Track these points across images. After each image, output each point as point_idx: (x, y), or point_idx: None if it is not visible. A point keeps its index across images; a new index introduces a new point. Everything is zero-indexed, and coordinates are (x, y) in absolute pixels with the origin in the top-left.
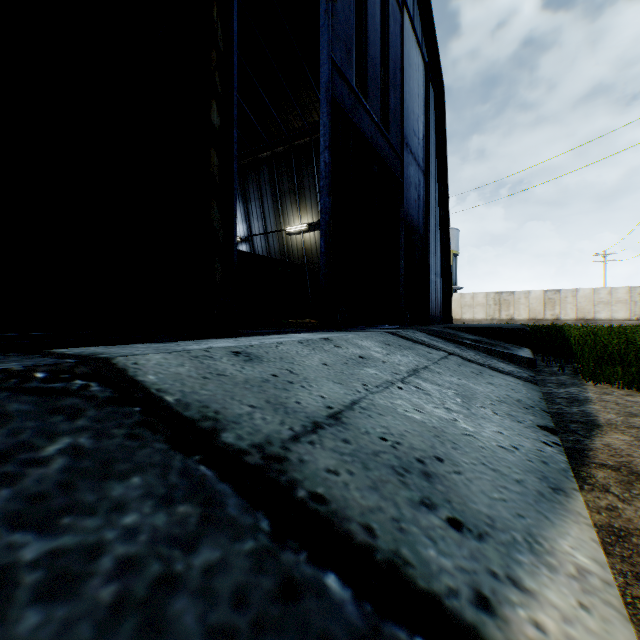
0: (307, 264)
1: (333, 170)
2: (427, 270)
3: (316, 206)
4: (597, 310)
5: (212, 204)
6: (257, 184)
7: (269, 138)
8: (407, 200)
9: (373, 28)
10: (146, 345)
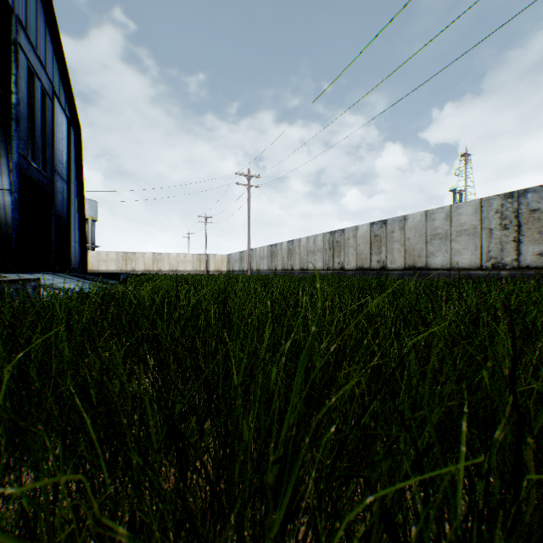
0: None
1: (19, 200)
2: (70, 240)
3: None
4: (180, 265)
5: None
6: None
7: None
8: (57, 202)
9: (38, 122)
10: None
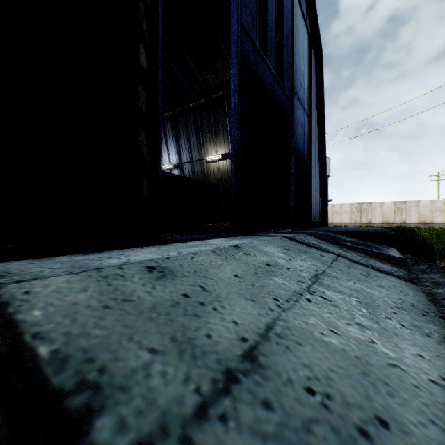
0: (221, 183)
1: (241, 109)
2: (310, 187)
3: (227, 141)
4: (434, 216)
5: (140, 132)
6: (185, 126)
7: (194, 93)
8: (296, 135)
9: (271, 2)
10: (71, 258)
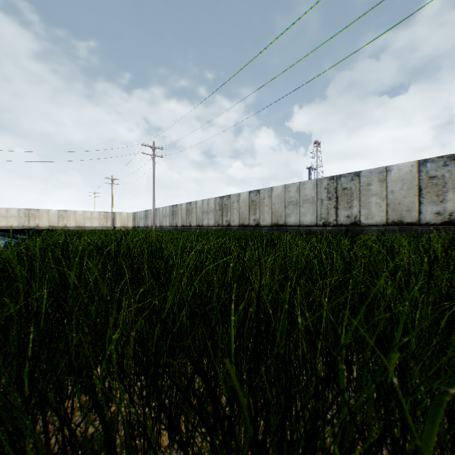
0: None
1: None
2: None
3: None
4: (86, 222)
5: None
6: None
7: None
8: None
9: None
10: None
